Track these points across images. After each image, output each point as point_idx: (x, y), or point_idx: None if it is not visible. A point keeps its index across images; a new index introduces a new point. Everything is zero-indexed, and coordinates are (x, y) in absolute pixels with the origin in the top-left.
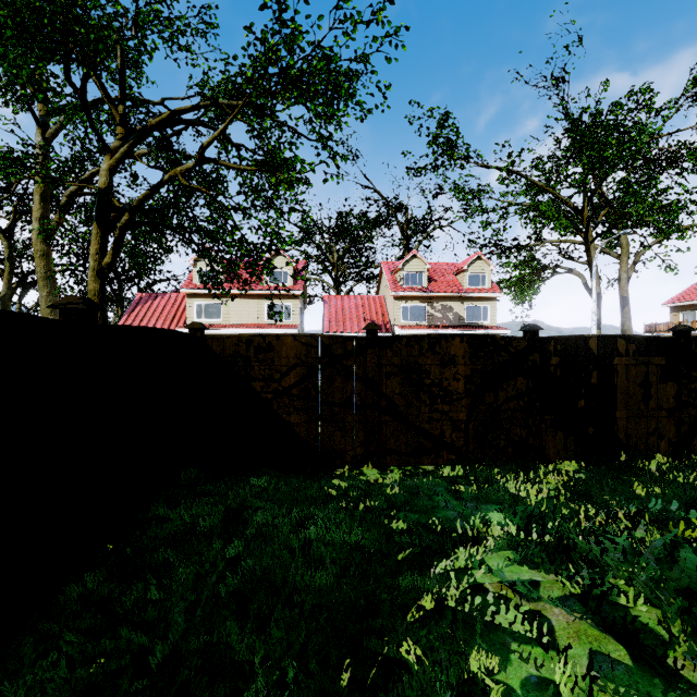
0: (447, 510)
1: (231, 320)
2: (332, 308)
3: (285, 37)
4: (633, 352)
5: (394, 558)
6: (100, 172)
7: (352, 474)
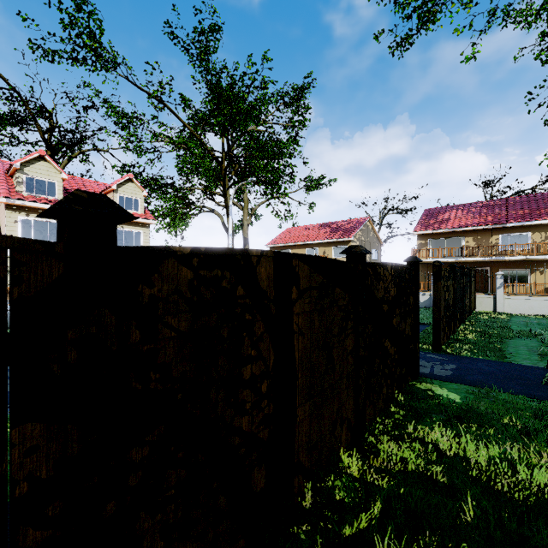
0: None
1: None
2: None
3: None
4: (317, 287)
5: None
6: None
7: None
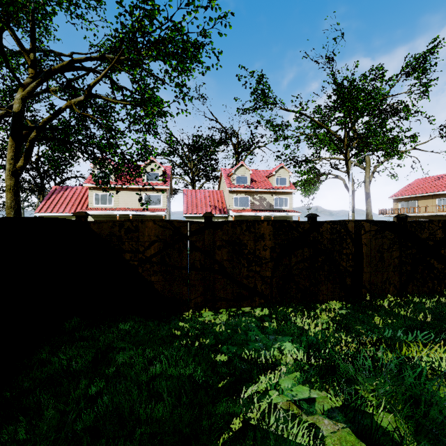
0: (256, 342)
1: (120, 205)
2: (189, 198)
3: (146, 11)
4: (374, 231)
5: (215, 387)
6: (14, 100)
7: (193, 316)
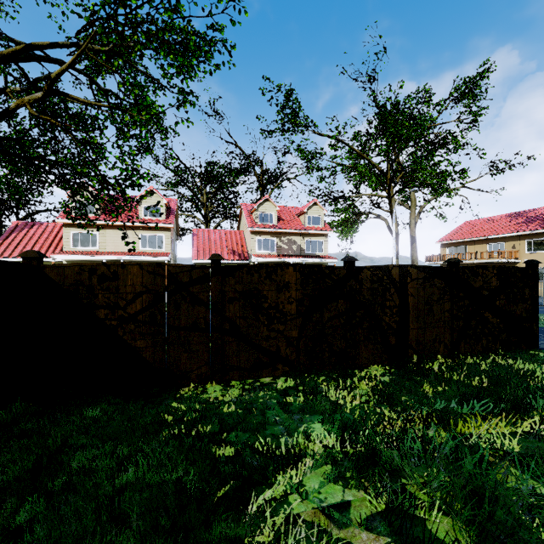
0: (275, 425)
1: (107, 248)
2: (200, 240)
3: None
4: (421, 278)
5: (213, 497)
6: None
7: (194, 393)
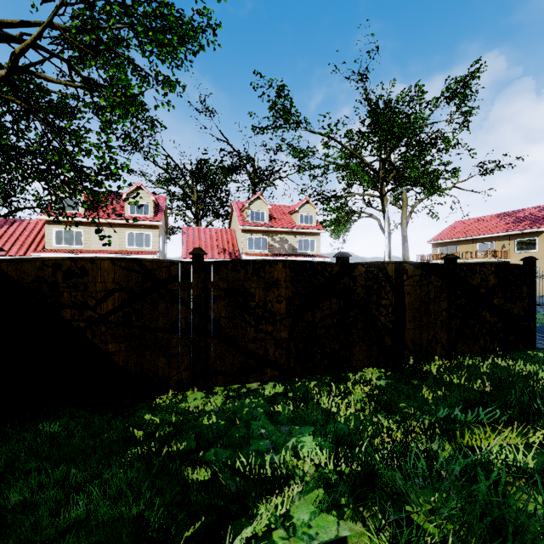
0: (261, 439)
1: (92, 246)
2: (190, 238)
3: None
4: (418, 275)
5: (178, 540)
6: None
7: (172, 402)
